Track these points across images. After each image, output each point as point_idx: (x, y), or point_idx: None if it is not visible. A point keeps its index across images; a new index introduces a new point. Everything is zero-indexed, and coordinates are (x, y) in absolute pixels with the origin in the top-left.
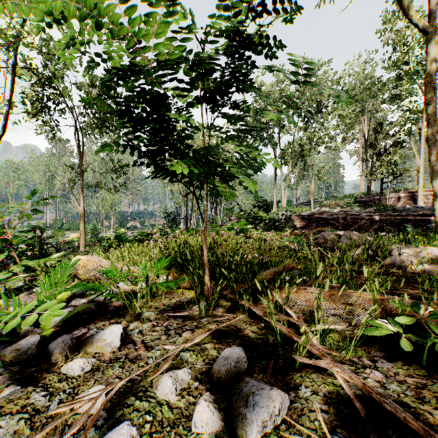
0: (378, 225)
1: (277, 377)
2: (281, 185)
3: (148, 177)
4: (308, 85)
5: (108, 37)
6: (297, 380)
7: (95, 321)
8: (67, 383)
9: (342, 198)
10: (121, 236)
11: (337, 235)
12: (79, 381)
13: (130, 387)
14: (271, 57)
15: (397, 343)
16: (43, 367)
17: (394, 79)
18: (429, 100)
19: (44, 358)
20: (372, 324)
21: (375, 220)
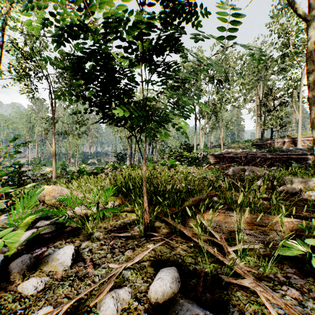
0: (270, 162)
1: (207, 295)
2: (200, 132)
3: (96, 122)
4: (234, 39)
5: (61, 1)
6: (224, 299)
7: (54, 240)
8: (20, 303)
9: (243, 142)
10: (82, 170)
11: (243, 169)
12: (31, 300)
13: (76, 307)
14: (198, 24)
15: (304, 259)
16: (2, 286)
17: (280, 57)
18: (310, 70)
19: (5, 275)
20: (284, 244)
21: (268, 158)
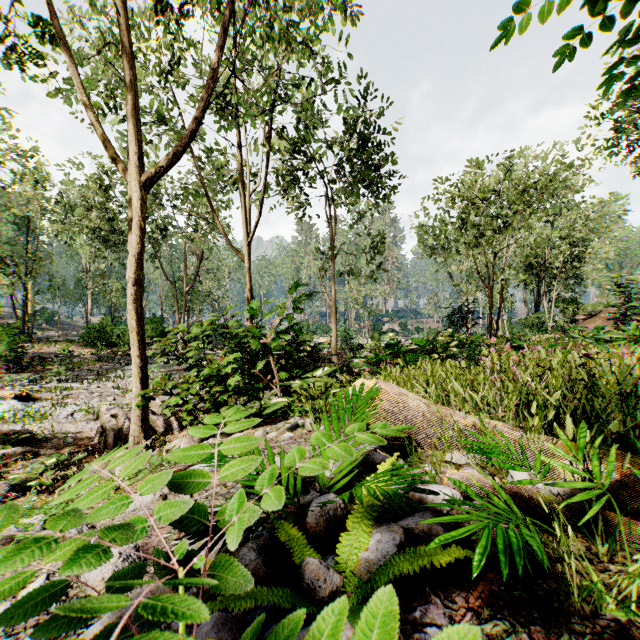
0: None
1: None
2: None
3: None
4: None
5: None
6: None
7: (468, 598)
8: None
9: None
10: (396, 344)
11: None
12: None
13: None
14: None
15: None
16: None
17: None
18: None
19: None
20: None
21: None
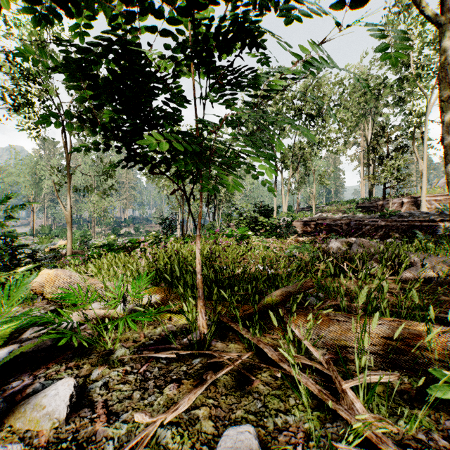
0: (383, 231)
1: None
2: (282, 189)
3: (116, 166)
4: (361, 6)
5: None
6: None
7: (48, 364)
8: None
9: (344, 204)
10: (108, 244)
11: (347, 242)
12: None
13: None
14: (288, 2)
15: None
16: None
17: (396, 81)
18: (445, 96)
19: None
20: (439, 376)
21: (380, 226)
